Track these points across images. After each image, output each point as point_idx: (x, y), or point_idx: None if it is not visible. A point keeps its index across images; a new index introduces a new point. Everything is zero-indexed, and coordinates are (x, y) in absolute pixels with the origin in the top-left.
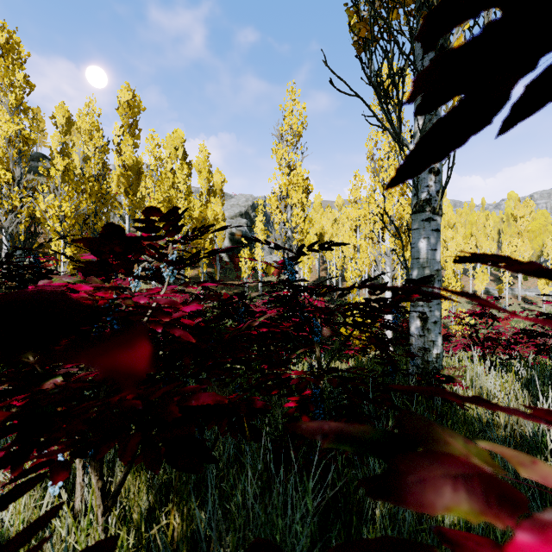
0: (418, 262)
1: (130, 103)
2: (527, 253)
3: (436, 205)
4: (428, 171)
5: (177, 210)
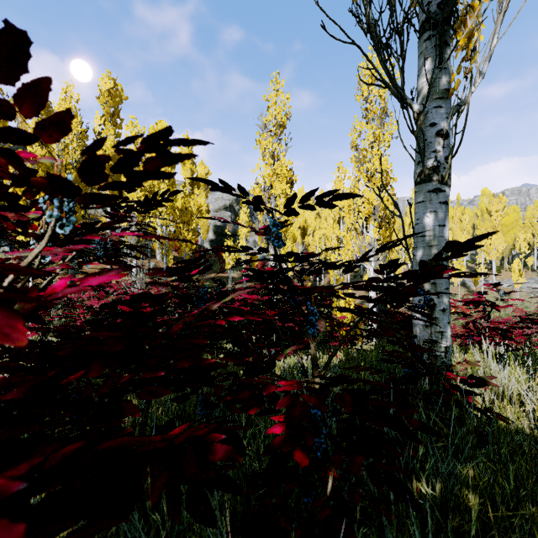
0: (424, 240)
1: (112, 91)
2: (501, 246)
3: (445, 174)
4: (435, 133)
5: (26, 49)
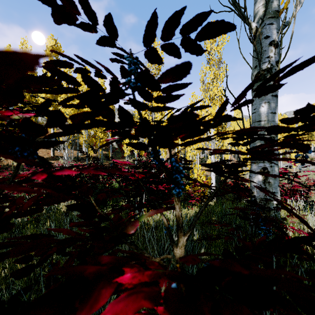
0: (260, 124)
1: (54, 47)
2: None
3: None
4: (268, 44)
5: None
